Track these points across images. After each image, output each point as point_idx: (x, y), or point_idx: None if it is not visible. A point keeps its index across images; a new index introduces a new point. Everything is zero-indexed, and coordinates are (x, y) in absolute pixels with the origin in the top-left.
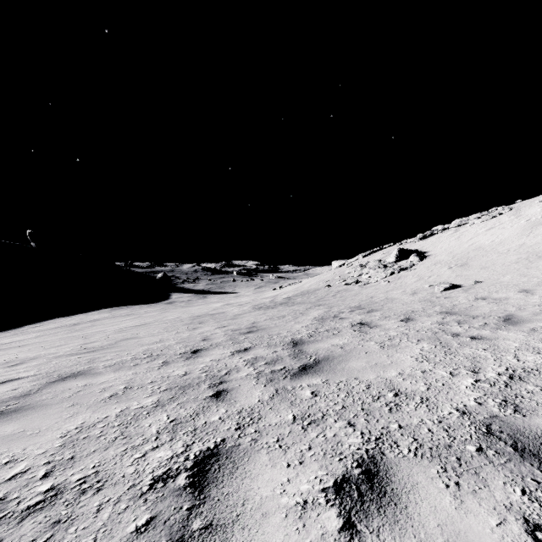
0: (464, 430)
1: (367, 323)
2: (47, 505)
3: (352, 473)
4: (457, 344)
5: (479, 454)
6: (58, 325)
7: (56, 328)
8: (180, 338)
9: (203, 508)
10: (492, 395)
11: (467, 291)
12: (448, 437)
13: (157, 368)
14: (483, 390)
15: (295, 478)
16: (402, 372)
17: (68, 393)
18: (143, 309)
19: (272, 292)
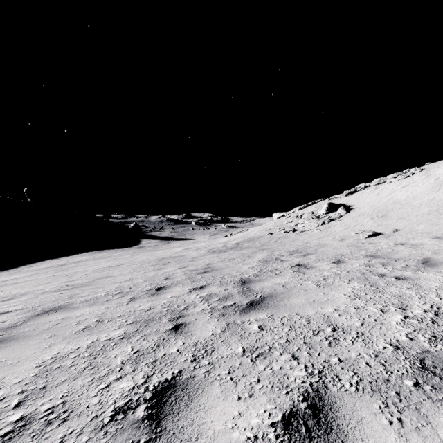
0: (400, 365)
1: (304, 265)
2: (15, 436)
3: (299, 407)
4: (384, 283)
5: (417, 389)
6: (48, 266)
7: (46, 268)
8: (147, 277)
9: (159, 442)
10: (421, 331)
11: (387, 238)
12: (385, 371)
13: (125, 303)
14: (413, 326)
15: (246, 412)
16: (338, 308)
17: (48, 325)
18: (118, 252)
19: (223, 239)
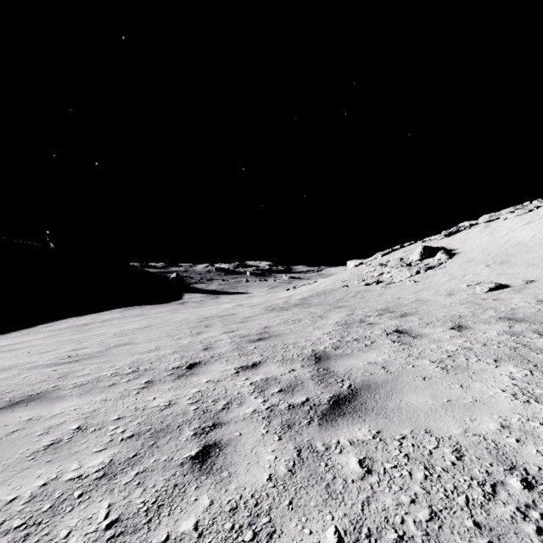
0: None
1: (406, 331)
2: None
3: None
4: None
5: None
6: (69, 325)
7: (66, 328)
8: (179, 345)
9: None
10: None
11: (520, 292)
12: None
13: (135, 392)
14: None
15: None
16: (506, 422)
17: None
18: (154, 309)
19: (285, 293)
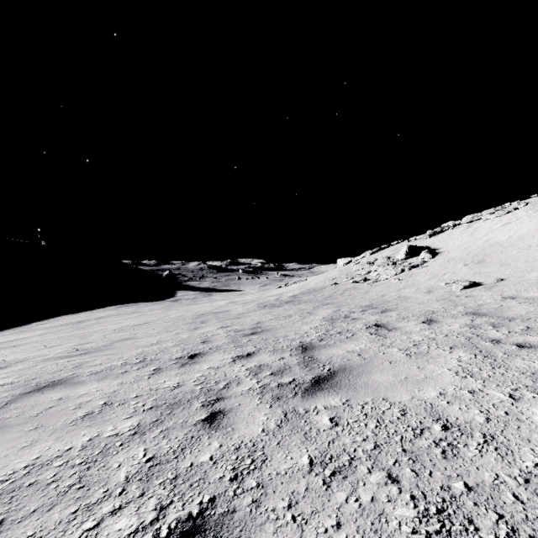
0: None
1: (383, 325)
2: None
3: None
4: (503, 353)
5: None
6: (63, 322)
7: (61, 325)
8: (179, 339)
9: None
10: None
11: (490, 290)
12: None
13: (146, 377)
14: None
15: None
16: (444, 391)
17: (37, 409)
18: (148, 307)
19: (277, 290)
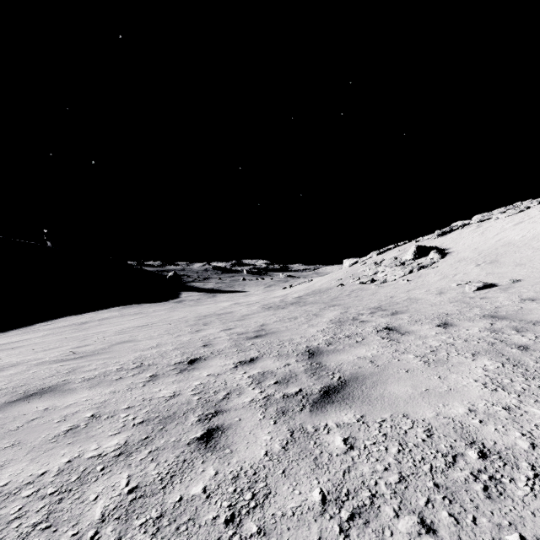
0: None
1: (395, 329)
2: None
3: None
4: (534, 362)
5: None
6: (67, 323)
7: (65, 326)
8: (180, 342)
9: None
10: None
11: (506, 291)
12: None
13: (141, 385)
14: None
15: None
16: (473, 407)
17: (19, 422)
18: (152, 308)
19: (282, 291)
